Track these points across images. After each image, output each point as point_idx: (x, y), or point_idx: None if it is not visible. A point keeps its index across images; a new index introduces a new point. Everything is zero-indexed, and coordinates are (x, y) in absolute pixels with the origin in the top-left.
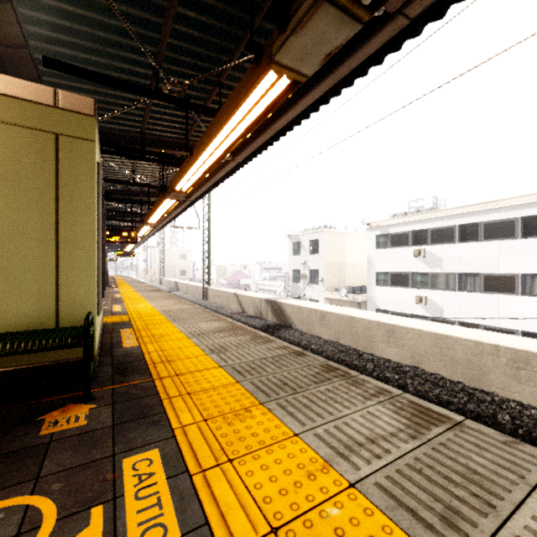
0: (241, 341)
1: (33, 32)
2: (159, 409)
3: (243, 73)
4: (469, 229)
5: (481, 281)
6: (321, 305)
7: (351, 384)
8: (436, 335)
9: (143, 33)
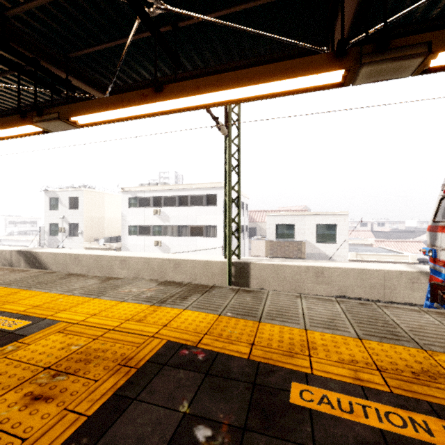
0: (1, 274)
1: None
2: None
3: (2, 83)
4: (183, 199)
5: (189, 230)
6: (76, 250)
7: (81, 277)
8: (146, 258)
9: None
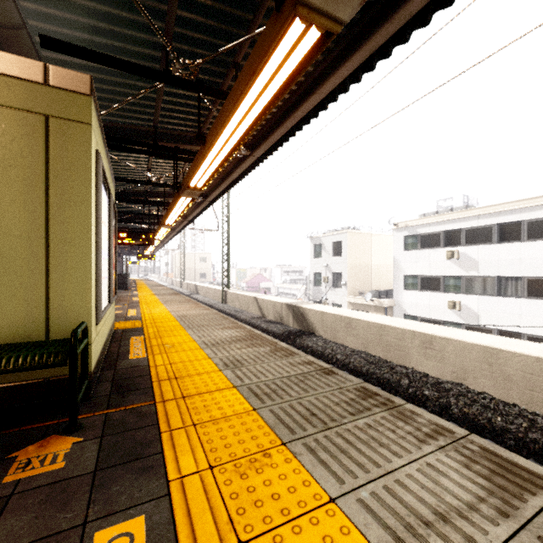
0: (259, 354)
1: (30, 9)
2: (156, 446)
3: None
4: (510, 228)
5: (524, 285)
6: (347, 311)
7: (398, 418)
8: (484, 348)
9: (149, 5)
